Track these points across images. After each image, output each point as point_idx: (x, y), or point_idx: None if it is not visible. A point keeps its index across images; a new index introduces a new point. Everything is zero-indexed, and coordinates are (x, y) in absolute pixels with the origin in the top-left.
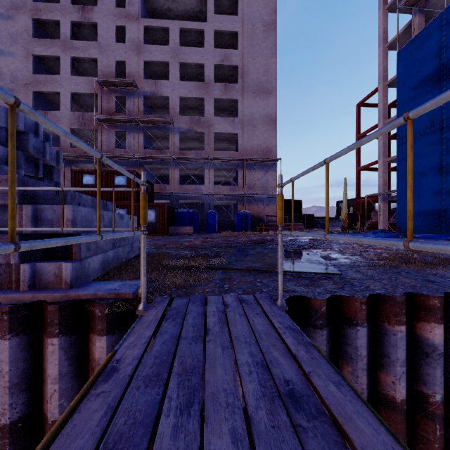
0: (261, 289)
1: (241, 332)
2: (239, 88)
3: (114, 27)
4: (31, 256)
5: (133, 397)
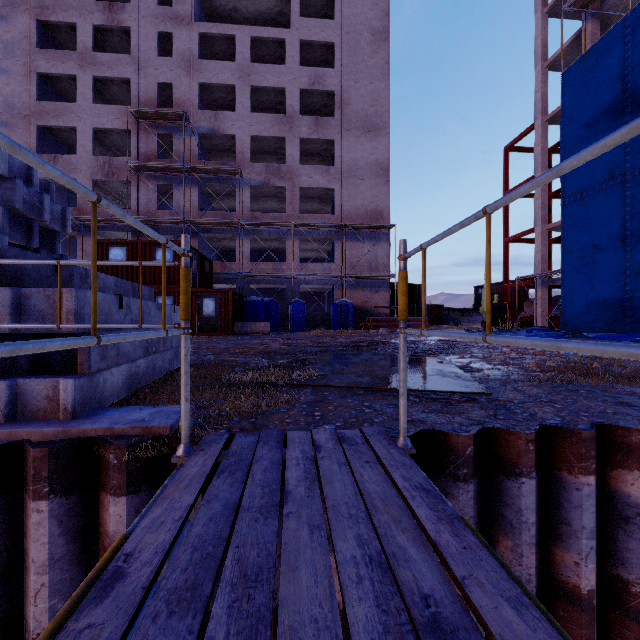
0: (371, 418)
1: (342, 496)
2: (336, 124)
3: (155, 33)
4: (12, 369)
5: (144, 639)
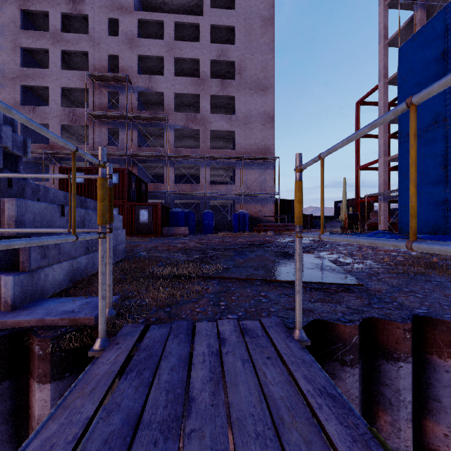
0: (267, 308)
1: (247, 405)
2: (236, 85)
3: (106, 19)
4: None
5: None
